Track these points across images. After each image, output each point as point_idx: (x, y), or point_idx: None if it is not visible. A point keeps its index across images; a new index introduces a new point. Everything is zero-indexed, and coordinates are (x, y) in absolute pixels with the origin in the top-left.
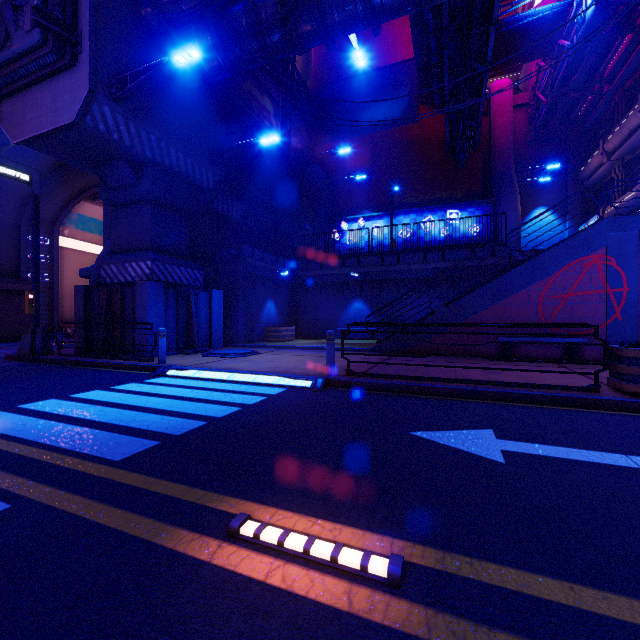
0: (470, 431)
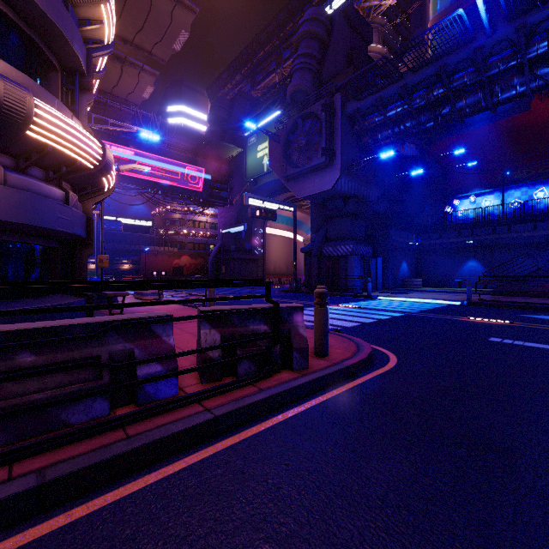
0: (546, 316)
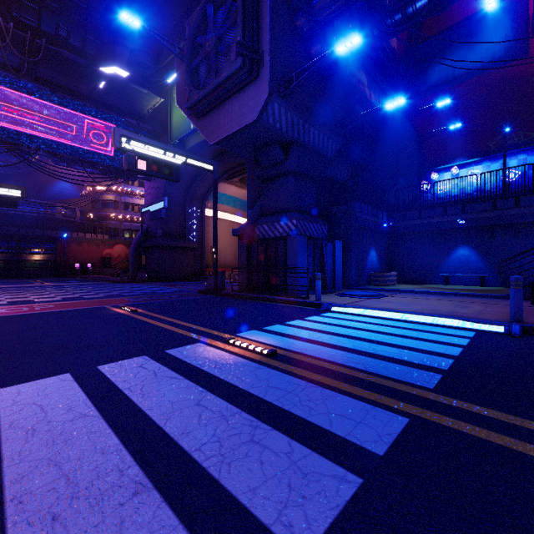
0: None
